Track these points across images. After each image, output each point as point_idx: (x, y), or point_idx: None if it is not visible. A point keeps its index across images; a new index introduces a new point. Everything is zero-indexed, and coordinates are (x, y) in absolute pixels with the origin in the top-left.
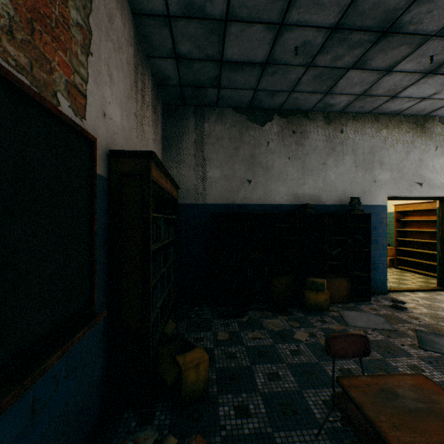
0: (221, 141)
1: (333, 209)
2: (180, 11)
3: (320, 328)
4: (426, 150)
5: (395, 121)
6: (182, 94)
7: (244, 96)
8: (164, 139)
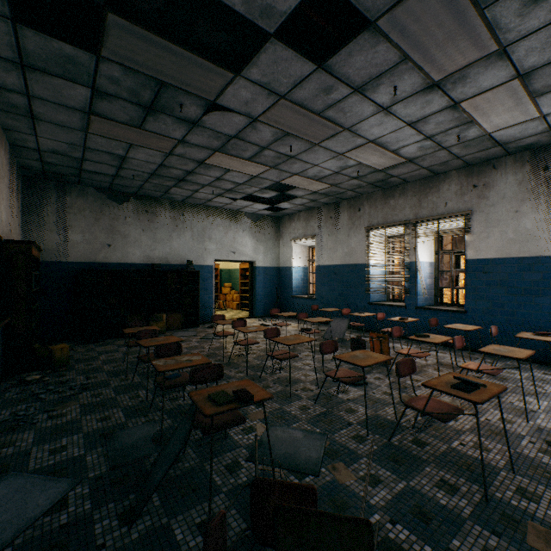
0: (84, 212)
1: (177, 268)
2: (49, 151)
3: None
4: (238, 232)
5: (219, 211)
6: (44, 174)
7: (103, 184)
8: (24, 205)
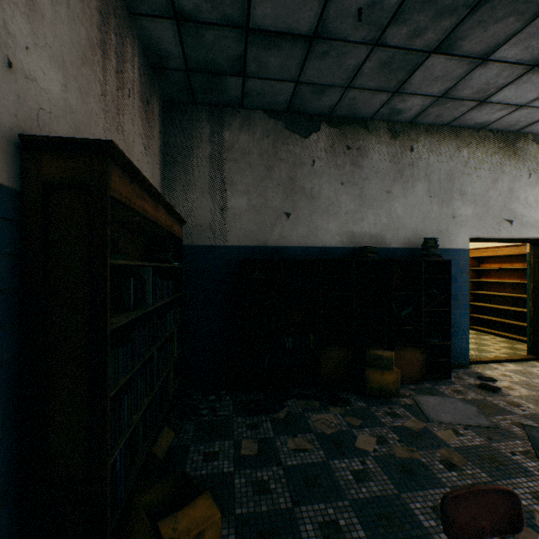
0: (248, 157)
1: (400, 254)
2: None
3: (392, 427)
4: (517, 178)
5: (480, 137)
6: (190, 84)
7: (281, 92)
8: (165, 152)
